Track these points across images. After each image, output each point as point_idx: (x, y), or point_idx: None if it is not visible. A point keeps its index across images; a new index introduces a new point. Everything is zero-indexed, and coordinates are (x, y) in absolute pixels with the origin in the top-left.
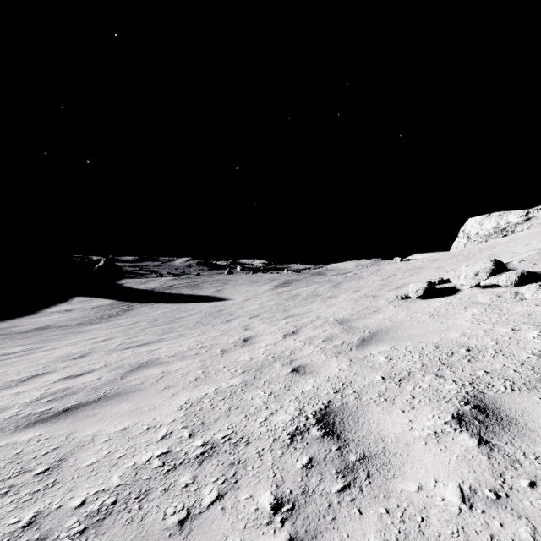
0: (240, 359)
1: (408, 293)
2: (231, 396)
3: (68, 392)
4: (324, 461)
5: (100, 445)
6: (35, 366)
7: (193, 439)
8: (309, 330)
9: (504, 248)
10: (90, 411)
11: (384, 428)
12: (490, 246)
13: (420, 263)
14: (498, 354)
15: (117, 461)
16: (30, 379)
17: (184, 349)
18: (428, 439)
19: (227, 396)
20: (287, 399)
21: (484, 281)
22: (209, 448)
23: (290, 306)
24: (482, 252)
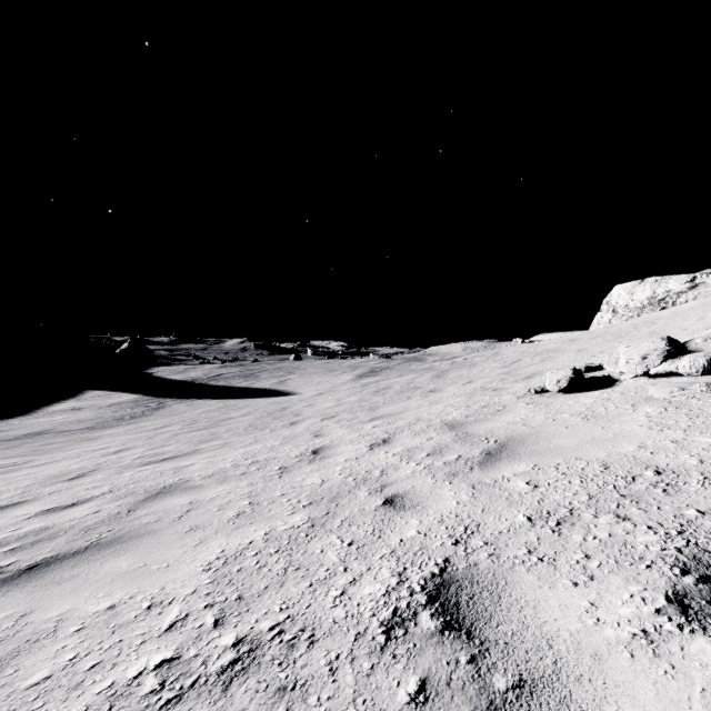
0: (306, 482)
1: (545, 385)
2: (289, 545)
3: (45, 535)
4: (447, 687)
5: (64, 639)
6: (10, 491)
7: (221, 630)
8: (407, 439)
9: (669, 323)
10: (68, 570)
11: (548, 619)
12: (648, 321)
13: (553, 344)
14: (710, 480)
15: (84, 678)
16: None
17: (227, 466)
18: (635, 646)
19: (284, 545)
20: (378, 553)
21: (656, 368)
22: (244, 651)
23: (378, 403)
24: (638, 329)
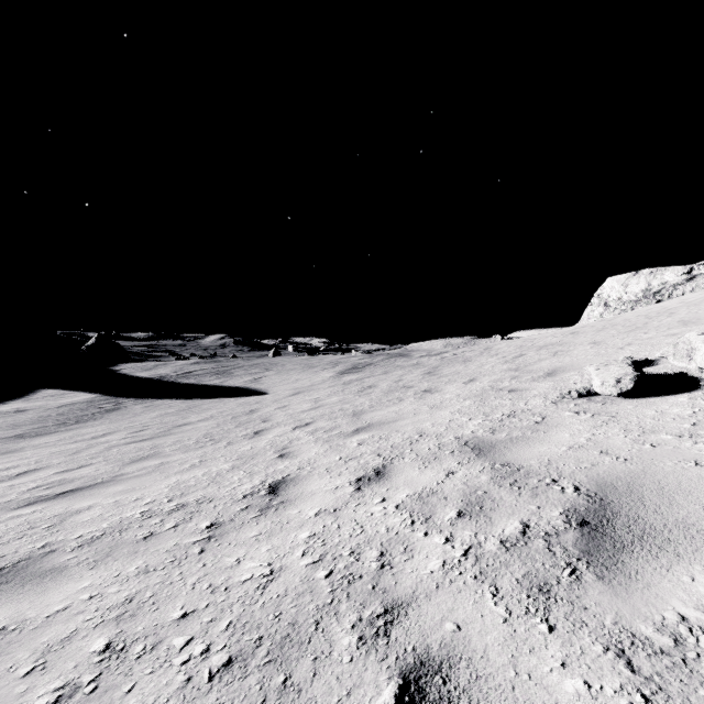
0: (241, 574)
1: (592, 386)
2: None
3: None
4: None
5: None
6: None
7: None
8: (413, 470)
9: (696, 312)
10: None
11: None
12: (661, 311)
13: (552, 338)
14: None
15: None
16: None
17: (135, 514)
18: None
19: None
20: None
21: None
22: None
23: (363, 406)
24: (656, 319)
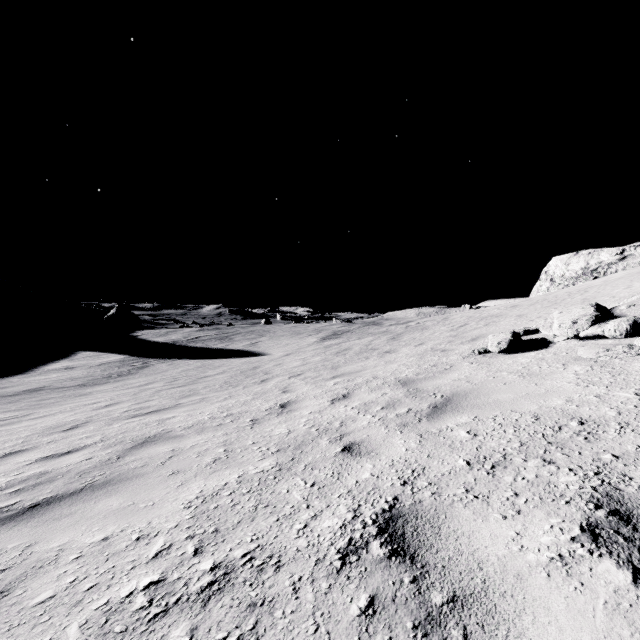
0: (275, 432)
1: (487, 347)
2: (259, 486)
3: (44, 479)
4: (392, 602)
5: (65, 566)
6: (12, 440)
7: (200, 557)
8: (364, 394)
9: (599, 291)
10: (66, 508)
11: (480, 546)
12: (581, 289)
13: (496, 310)
14: (625, 429)
15: (83, 597)
16: (1, 459)
17: (205, 418)
18: (552, 567)
19: (254, 486)
20: (336, 493)
21: (585, 331)
22: (220, 575)
23: (339, 362)
24: (572, 296)
